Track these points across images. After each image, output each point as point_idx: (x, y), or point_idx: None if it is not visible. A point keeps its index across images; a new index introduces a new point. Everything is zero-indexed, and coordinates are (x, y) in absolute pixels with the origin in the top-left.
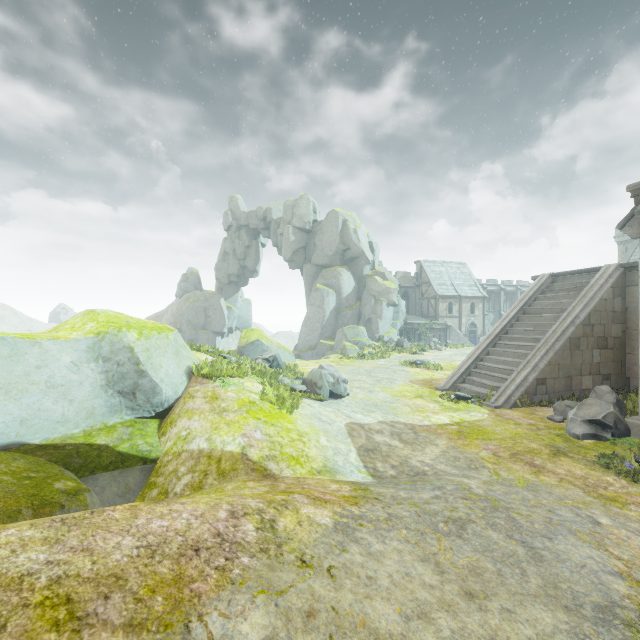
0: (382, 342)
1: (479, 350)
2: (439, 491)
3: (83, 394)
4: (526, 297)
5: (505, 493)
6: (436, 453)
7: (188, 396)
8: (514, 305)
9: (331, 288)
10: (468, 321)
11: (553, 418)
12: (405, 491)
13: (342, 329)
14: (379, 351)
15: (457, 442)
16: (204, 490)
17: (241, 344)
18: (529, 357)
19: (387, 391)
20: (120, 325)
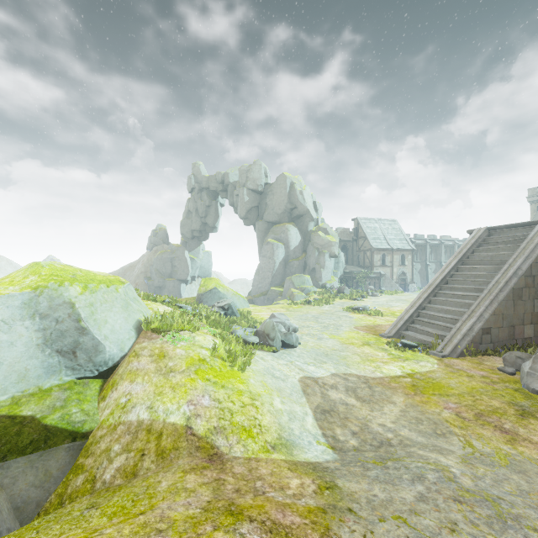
0: (325, 289)
1: (421, 299)
2: (421, 485)
3: (14, 355)
4: (464, 249)
5: (495, 481)
6: (395, 413)
7: (133, 354)
8: (453, 257)
9: (280, 242)
10: (399, 270)
11: (505, 370)
12: (380, 485)
13: (290, 277)
14: (323, 297)
15: (414, 399)
16: (134, 485)
17: (200, 292)
18: (473, 307)
19: (335, 338)
20: (64, 278)
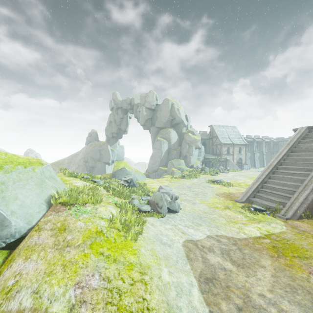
0: (193, 168)
1: (263, 176)
2: None
3: None
4: (292, 141)
5: None
6: (268, 278)
7: (35, 228)
8: (284, 147)
9: (165, 139)
10: (237, 157)
11: None
12: None
13: (171, 161)
14: (192, 173)
15: (280, 261)
16: None
17: (114, 170)
18: (306, 182)
19: (204, 203)
20: None
